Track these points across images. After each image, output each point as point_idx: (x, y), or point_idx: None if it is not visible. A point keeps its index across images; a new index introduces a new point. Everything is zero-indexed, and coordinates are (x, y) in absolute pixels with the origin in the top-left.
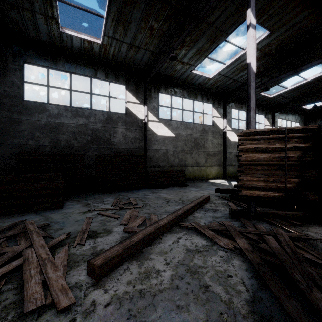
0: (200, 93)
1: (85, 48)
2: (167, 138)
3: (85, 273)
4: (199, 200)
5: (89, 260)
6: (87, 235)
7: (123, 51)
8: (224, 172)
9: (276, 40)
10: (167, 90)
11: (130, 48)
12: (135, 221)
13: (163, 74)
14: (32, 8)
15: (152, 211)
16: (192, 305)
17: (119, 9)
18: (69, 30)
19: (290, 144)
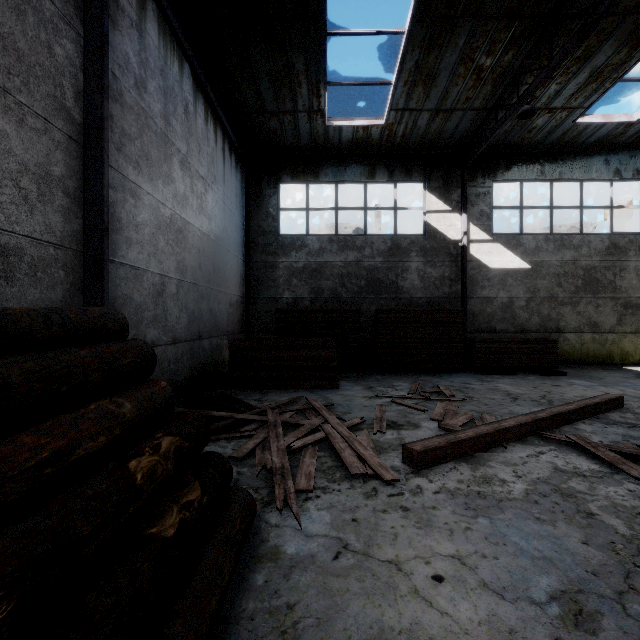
0: (601, 161)
1: (359, 138)
2: (511, 272)
3: (399, 461)
4: (592, 401)
5: (404, 444)
6: (386, 424)
7: (421, 125)
8: None
9: None
10: (512, 173)
11: (433, 116)
12: (455, 417)
13: (503, 142)
14: (294, 109)
15: (483, 409)
16: (561, 523)
17: (418, 63)
18: (338, 120)
19: None
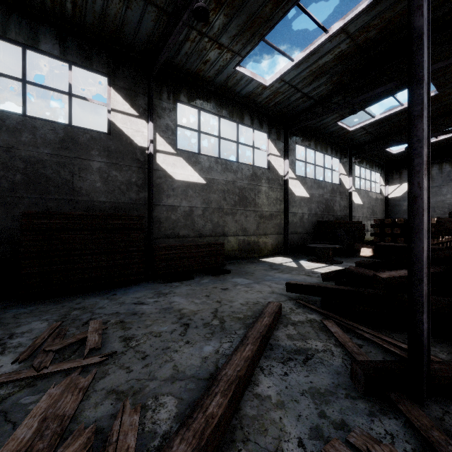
0: (249, 113)
1: None
2: (192, 185)
3: None
4: (264, 325)
5: None
6: None
7: None
8: (285, 244)
9: (379, 19)
10: (193, 99)
11: None
12: None
13: (185, 66)
14: None
15: (133, 378)
16: None
17: None
18: None
19: None
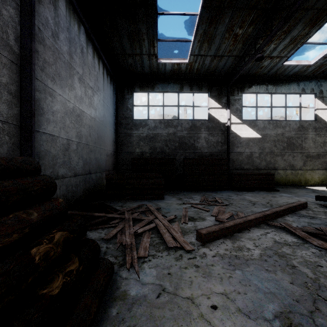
0: (295, 84)
1: (175, 69)
2: (251, 139)
3: (194, 239)
4: (292, 205)
5: (197, 230)
6: (188, 218)
7: (206, 63)
8: None
9: None
10: (252, 89)
11: (213, 59)
12: (224, 214)
13: (247, 73)
14: (141, 53)
15: (238, 210)
16: (279, 272)
17: (205, 31)
18: (164, 59)
19: None
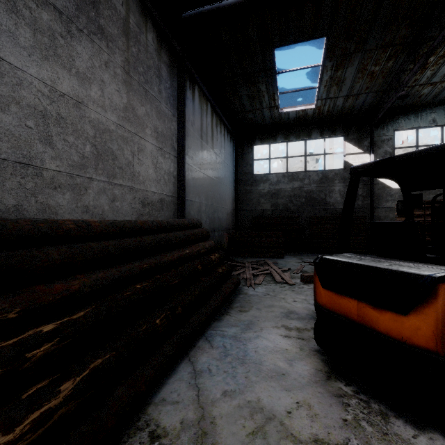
0: None
1: (300, 115)
2: None
3: (299, 281)
4: None
5: (301, 274)
6: (300, 271)
7: (339, 104)
8: None
9: None
10: (410, 123)
11: (346, 99)
12: None
13: (400, 105)
14: (261, 107)
15: None
16: None
17: (331, 76)
18: (286, 108)
19: (428, 212)
